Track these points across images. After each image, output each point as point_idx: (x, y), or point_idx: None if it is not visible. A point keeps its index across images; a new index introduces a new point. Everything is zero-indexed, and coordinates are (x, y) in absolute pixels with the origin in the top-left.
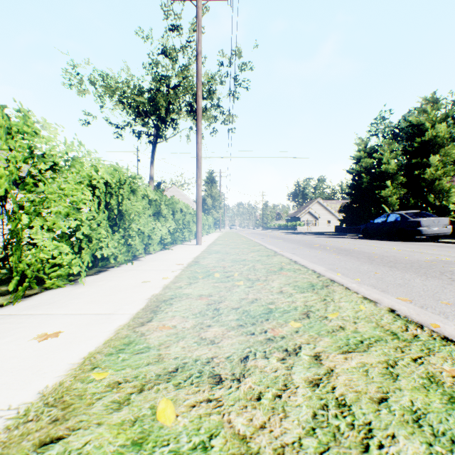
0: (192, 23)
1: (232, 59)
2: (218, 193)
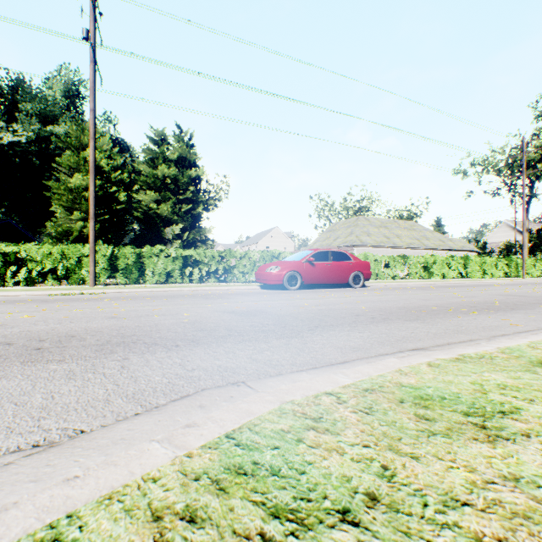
0: None
1: None
2: None
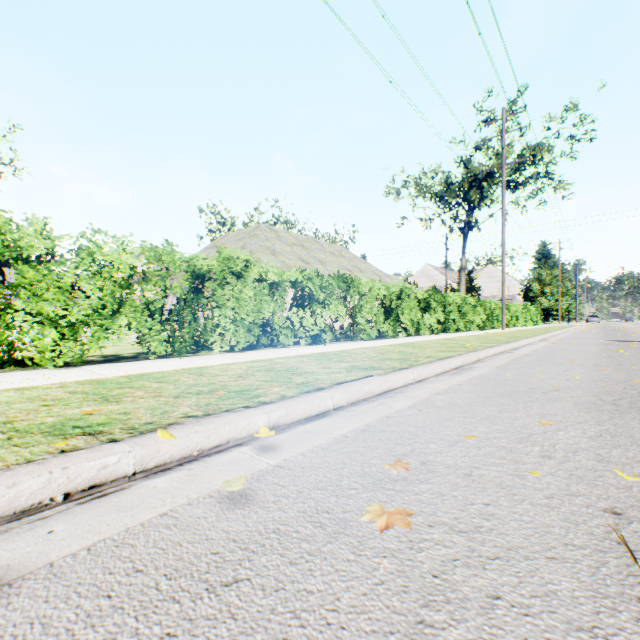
0: (507, 110)
1: (565, 113)
2: (549, 276)
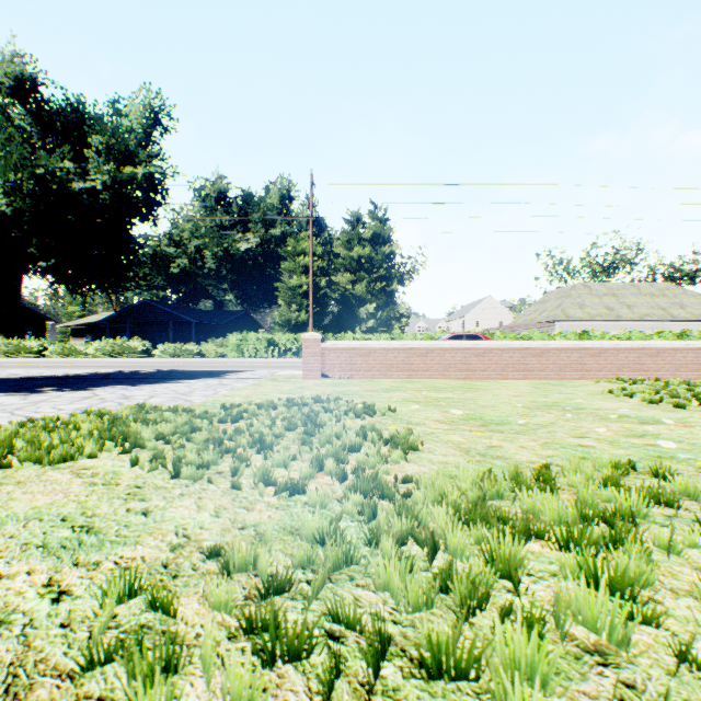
0: None
1: None
2: None
